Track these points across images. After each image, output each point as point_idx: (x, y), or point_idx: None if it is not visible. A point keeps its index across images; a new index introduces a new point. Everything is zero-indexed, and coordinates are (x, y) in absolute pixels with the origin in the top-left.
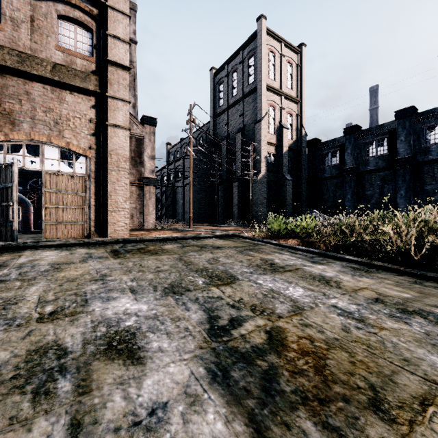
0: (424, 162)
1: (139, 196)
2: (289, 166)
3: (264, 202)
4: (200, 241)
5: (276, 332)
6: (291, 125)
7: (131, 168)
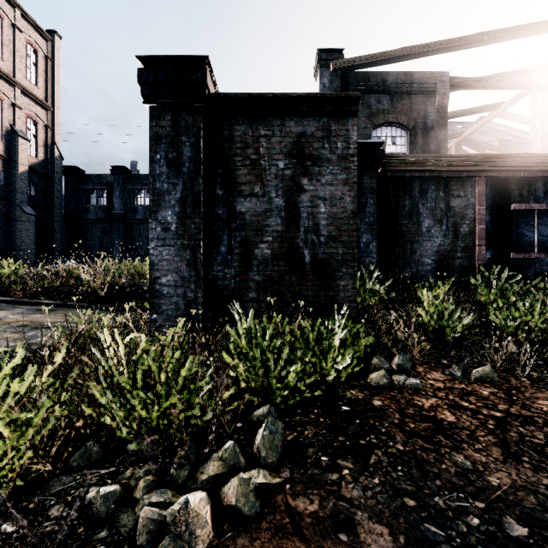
0: None
1: None
2: (32, 195)
3: None
4: None
5: None
6: (35, 136)
7: None
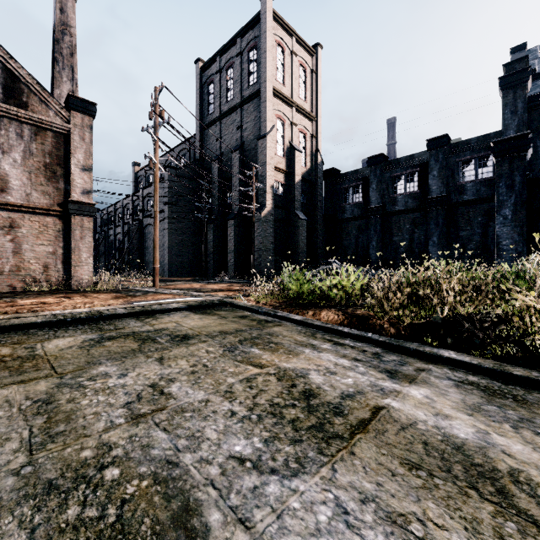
0: (459, 203)
1: (61, 232)
2: (302, 202)
3: (270, 248)
4: (151, 320)
5: None
6: (304, 148)
7: (43, 182)
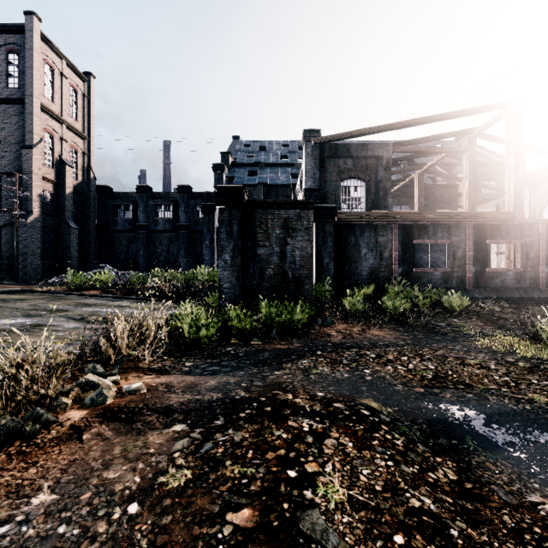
0: (196, 231)
1: None
2: (74, 211)
3: (38, 252)
4: None
5: (105, 317)
6: (76, 162)
7: None
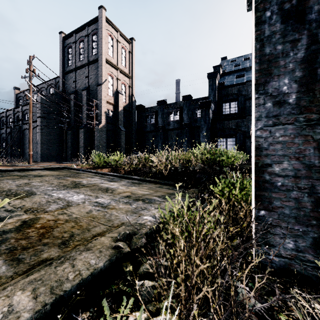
0: (195, 127)
1: None
2: (124, 121)
3: (104, 145)
4: (26, 172)
5: (32, 220)
6: (125, 92)
7: None
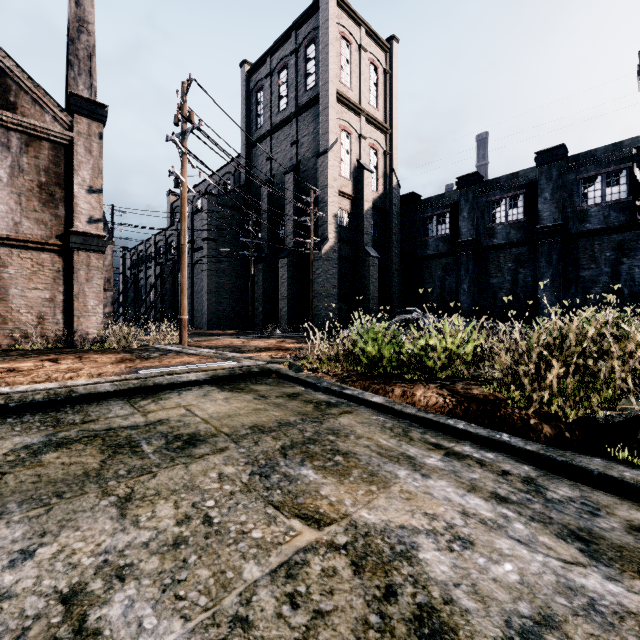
0: (580, 234)
1: (61, 273)
2: (373, 235)
3: (333, 293)
4: (149, 402)
5: None
6: (375, 168)
7: (37, 208)
